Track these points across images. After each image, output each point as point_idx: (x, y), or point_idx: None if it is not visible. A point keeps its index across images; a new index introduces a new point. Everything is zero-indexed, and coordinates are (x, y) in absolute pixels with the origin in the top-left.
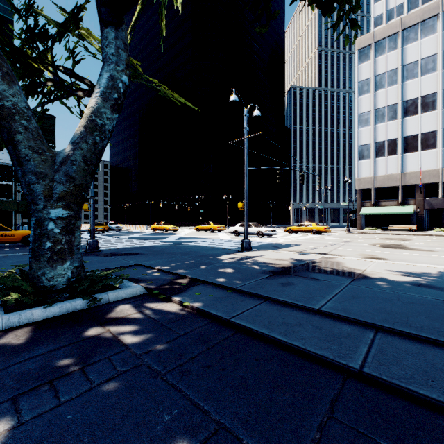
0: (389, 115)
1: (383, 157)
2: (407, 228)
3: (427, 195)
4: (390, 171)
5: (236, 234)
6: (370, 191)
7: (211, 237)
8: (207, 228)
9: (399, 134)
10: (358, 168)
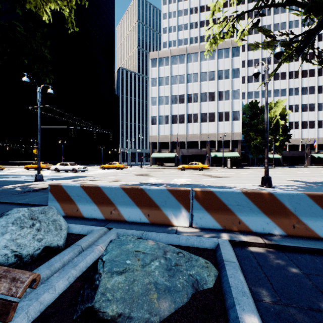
0: (165, 101)
1: (162, 124)
2: (171, 165)
3: (181, 147)
4: (166, 133)
5: (57, 171)
6: (157, 143)
7: (32, 174)
8: (36, 167)
9: (169, 113)
10: (151, 129)
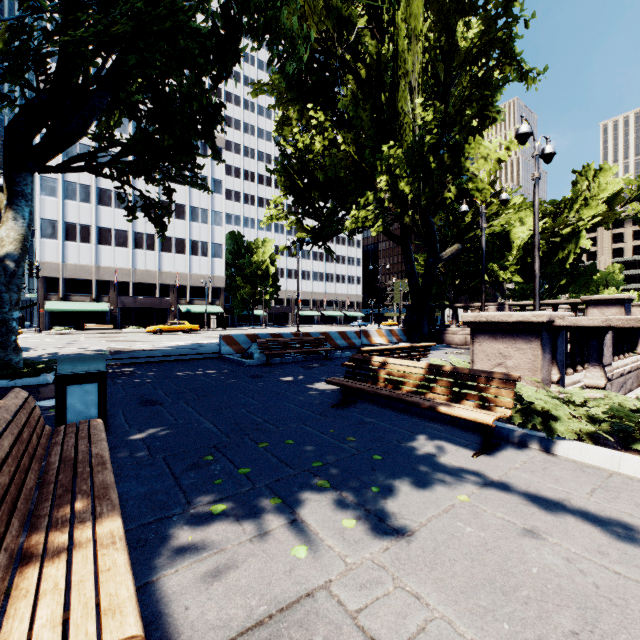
0: (82, 195)
1: (75, 242)
2: (105, 327)
3: (120, 293)
4: (84, 261)
5: None
6: (58, 281)
7: None
8: None
9: (93, 222)
10: (41, 248)
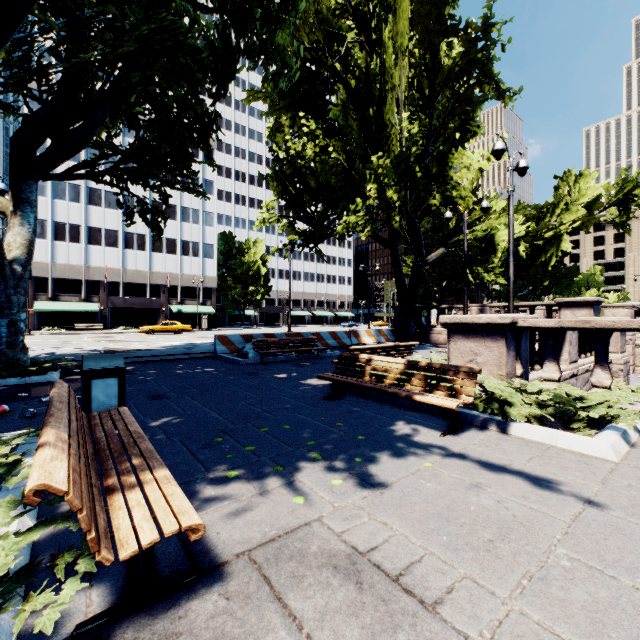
0: (72, 195)
1: (64, 242)
2: (96, 327)
3: (110, 293)
4: (74, 260)
5: None
6: (47, 280)
7: None
8: None
9: (83, 222)
10: None
